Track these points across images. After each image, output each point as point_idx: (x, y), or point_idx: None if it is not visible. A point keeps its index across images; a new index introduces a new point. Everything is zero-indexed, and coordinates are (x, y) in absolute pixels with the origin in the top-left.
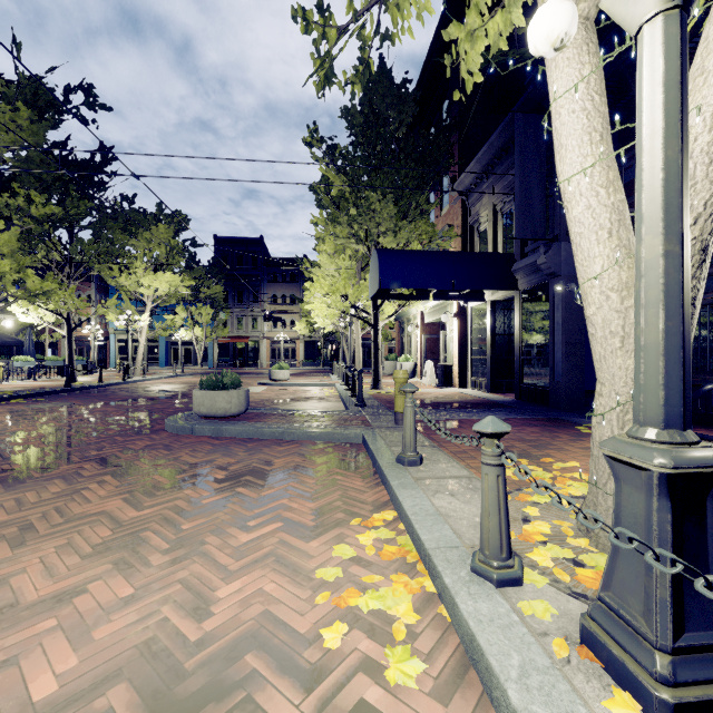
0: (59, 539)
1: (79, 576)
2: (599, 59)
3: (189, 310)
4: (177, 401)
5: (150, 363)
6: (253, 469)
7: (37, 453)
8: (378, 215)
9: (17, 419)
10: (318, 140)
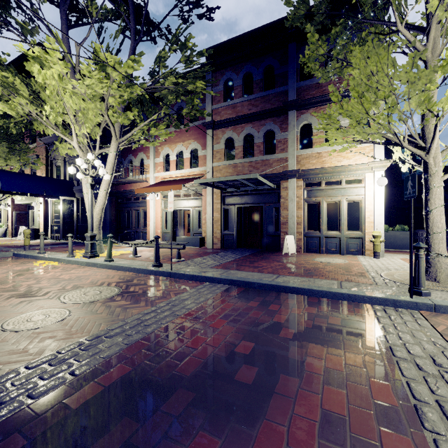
0: None
1: None
2: None
3: None
4: None
5: None
6: None
7: None
8: None
9: None
10: None
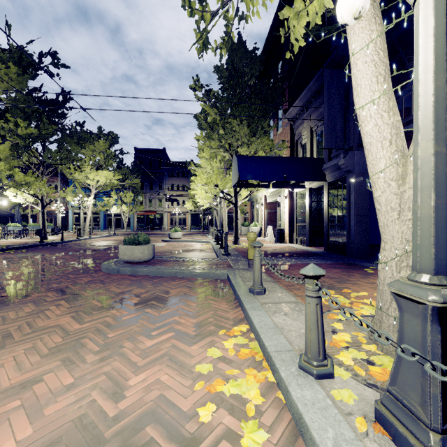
0: (27, 344)
1: (38, 370)
2: (383, 27)
3: (119, 194)
4: (110, 252)
5: (94, 228)
6: (156, 296)
7: (18, 286)
8: (237, 134)
9: (8, 263)
10: (199, 87)
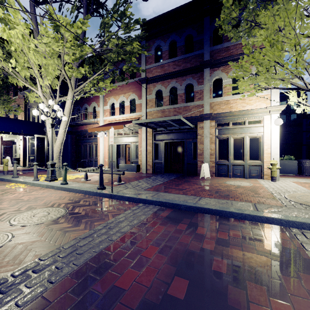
0: None
1: None
2: None
3: None
4: None
5: None
6: None
7: None
8: None
9: None
10: None
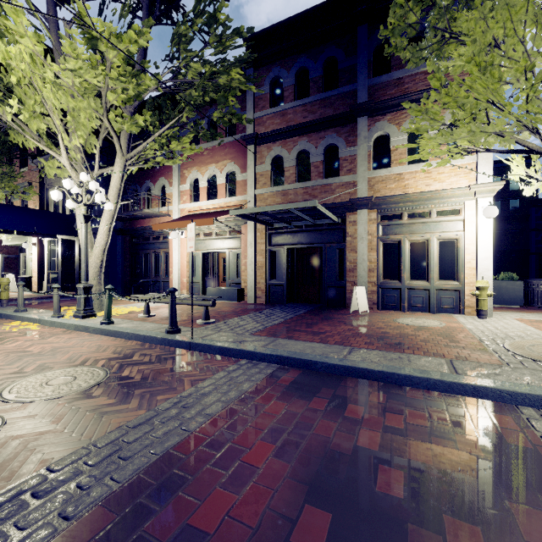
0: None
1: None
2: None
3: None
4: None
5: None
6: None
7: None
8: None
9: None
10: None
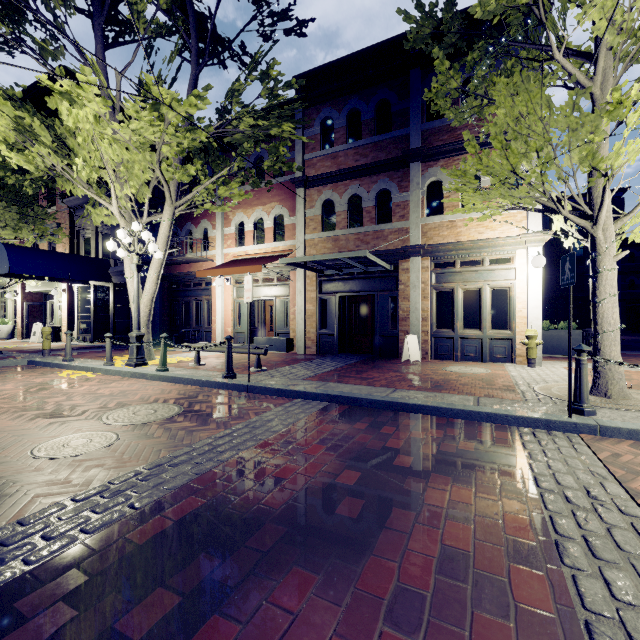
0: None
1: None
2: None
3: None
4: None
5: None
6: None
7: None
8: None
9: None
10: None
